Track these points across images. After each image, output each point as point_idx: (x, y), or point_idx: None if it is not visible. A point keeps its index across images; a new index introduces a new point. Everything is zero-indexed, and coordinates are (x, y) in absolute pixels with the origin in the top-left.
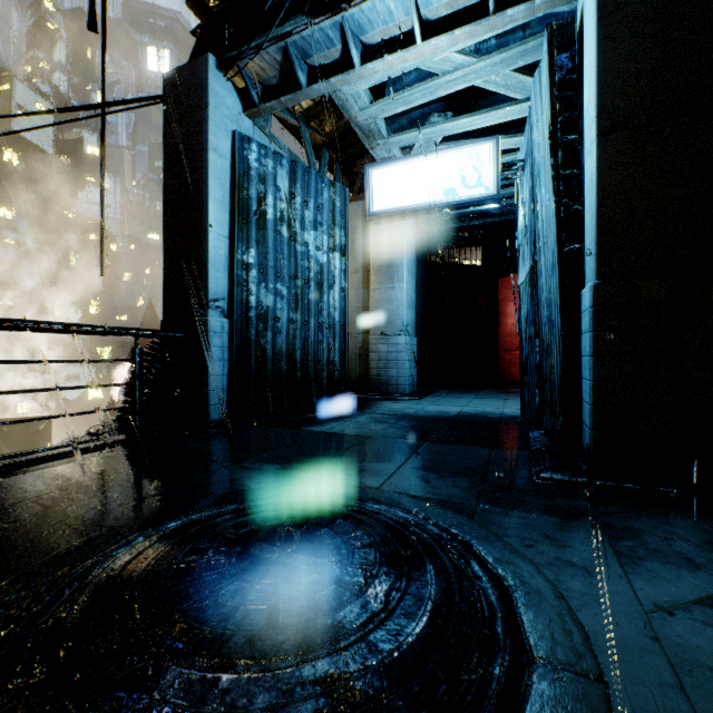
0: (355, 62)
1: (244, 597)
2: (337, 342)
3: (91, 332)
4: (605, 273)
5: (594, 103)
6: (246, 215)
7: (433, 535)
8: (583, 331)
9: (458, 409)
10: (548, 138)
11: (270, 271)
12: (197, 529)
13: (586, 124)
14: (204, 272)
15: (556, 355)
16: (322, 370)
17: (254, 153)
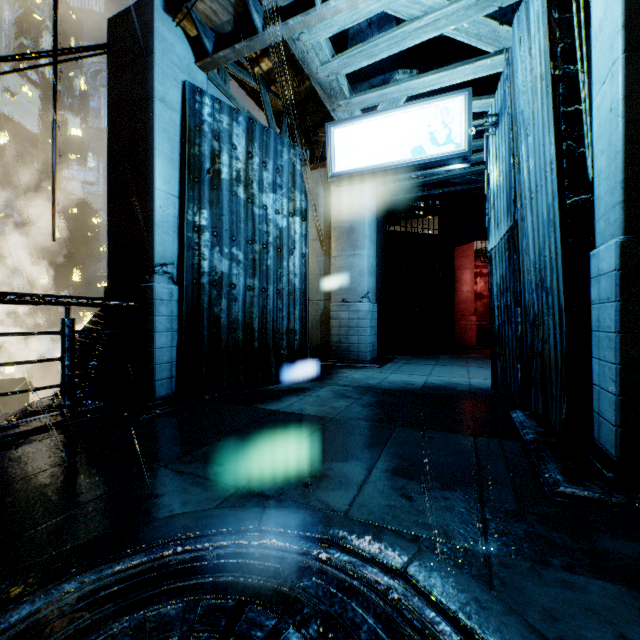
0: None
1: None
2: (297, 310)
3: (4, 300)
4: (636, 226)
5: (620, 8)
6: (198, 173)
7: None
8: (595, 300)
9: (423, 379)
10: (543, 72)
11: (224, 234)
12: None
13: (598, 46)
14: (149, 234)
15: (553, 328)
16: (281, 339)
17: (207, 107)
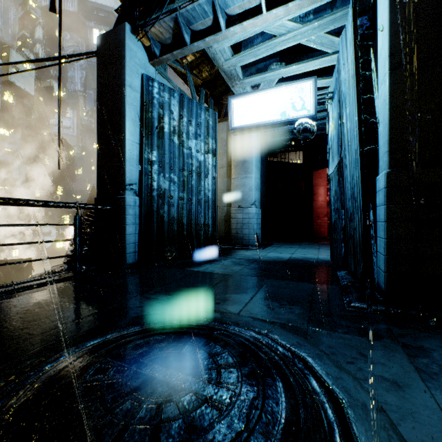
0: (222, 27)
1: (133, 416)
2: (210, 212)
3: (46, 205)
4: (395, 164)
5: (387, 46)
6: (151, 129)
7: (279, 353)
8: (378, 204)
9: (289, 255)
10: (352, 74)
11: (166, 165)
12: (106, 350)
13: (380, 63)
14: (123, 166)
15: (358, 221)
16: (200, 230)
17: (156, 88)
